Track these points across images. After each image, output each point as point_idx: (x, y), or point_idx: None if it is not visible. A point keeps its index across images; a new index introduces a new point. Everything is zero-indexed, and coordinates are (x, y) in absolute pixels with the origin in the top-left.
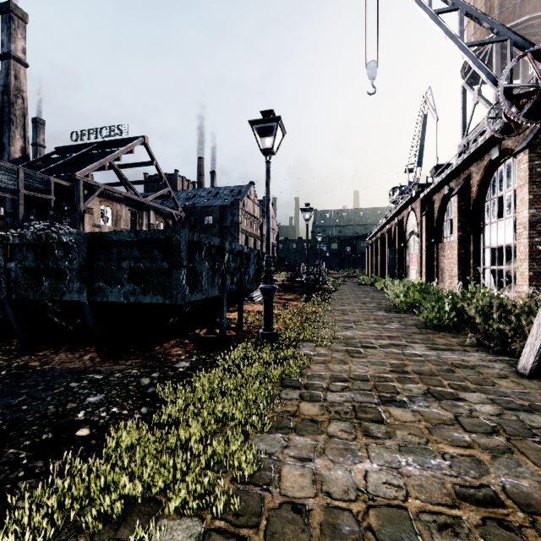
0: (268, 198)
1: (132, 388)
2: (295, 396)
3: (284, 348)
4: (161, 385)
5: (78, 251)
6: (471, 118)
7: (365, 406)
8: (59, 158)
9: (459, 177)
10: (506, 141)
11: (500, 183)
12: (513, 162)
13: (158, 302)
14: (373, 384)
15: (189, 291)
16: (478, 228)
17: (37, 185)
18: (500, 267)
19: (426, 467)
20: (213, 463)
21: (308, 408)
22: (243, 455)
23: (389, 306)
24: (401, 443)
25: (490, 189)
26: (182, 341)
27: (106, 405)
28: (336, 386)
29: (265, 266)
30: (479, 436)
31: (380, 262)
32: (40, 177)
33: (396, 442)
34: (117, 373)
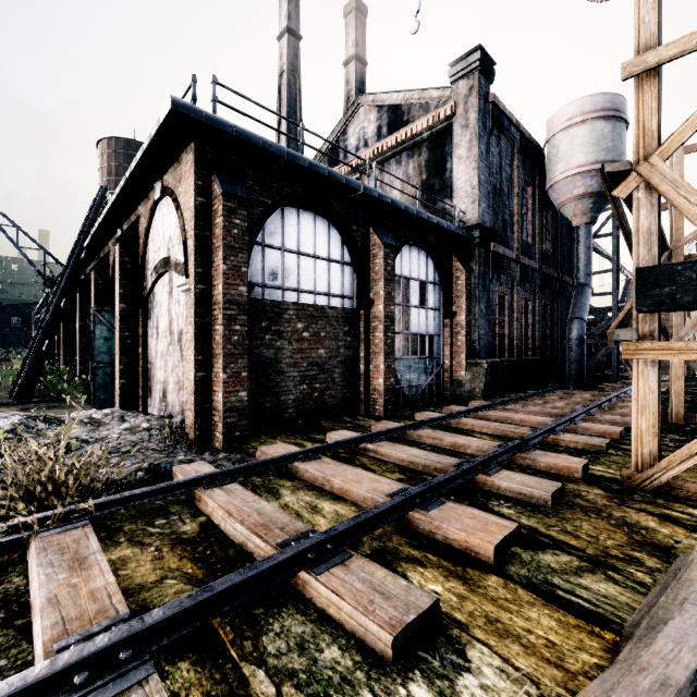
0: None
1: None
2: None
3: None
4: None
5: None
6: None
7: None
8: None
9: None
10: None
11: None
12: None
13: None
14: None
15: None
16: None
17: None
18: None
19: None
20: None
21: None
22: None
23: None
24: None
25: None
26: None
27: None
28: None
29: None
30: None
31: None
32: None
33: None
34: None
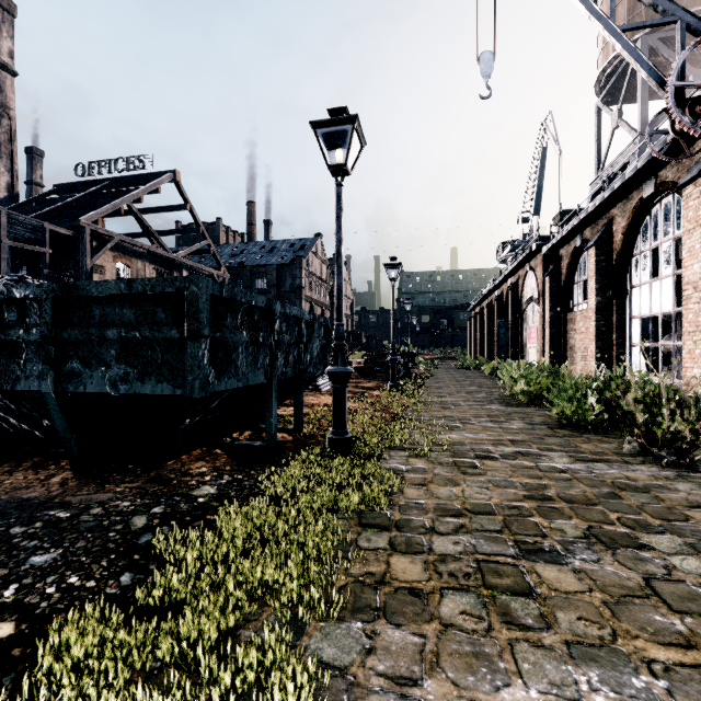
0: (339, 238)
1: (113, 536)
2: (382, 543)
3: (363, 461)
4: (165, 528)
5: (39, 313)
6: (608, 148)
7: (496, 561)
8: (59, 199)
9: (596, 223)
10: (665, 171)
11: (655, 230)
12: (674, 201)
13: (164, 393)
14: (502, 520)
15: (215, 375)
16: (623, 291)
17: (27, 234)
18: (654, 344)
19: (627, 696)
20: (235, 694)
21: (405, 567)
22: (291, 676)
23: (504, 397)
24: (571, 639)
25: (640, 239)
26: (210, 452)
27: (60, 570)
28: (446, 525)
29: (335, 339)
30: (699, 621)
31: (487, 339)
32: (31, 222)
33: (560, 637)
34: (95, 507)
